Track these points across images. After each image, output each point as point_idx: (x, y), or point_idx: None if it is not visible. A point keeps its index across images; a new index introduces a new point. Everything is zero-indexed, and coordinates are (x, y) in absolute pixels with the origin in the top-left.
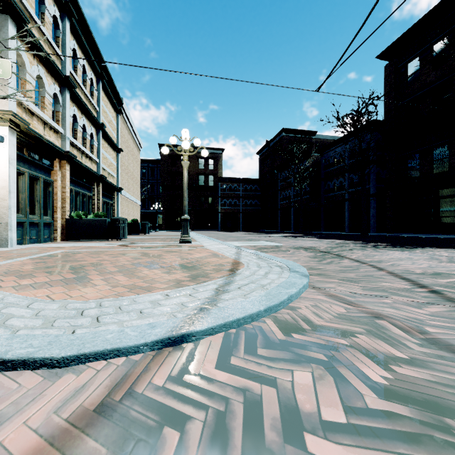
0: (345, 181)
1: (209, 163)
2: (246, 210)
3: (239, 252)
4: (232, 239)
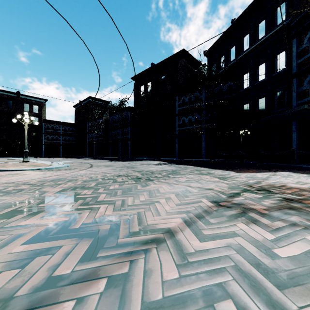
0: (119, 132)
1: (34, 108)
2: (65, 143)
3: (53, 163)
4: (52, 161)
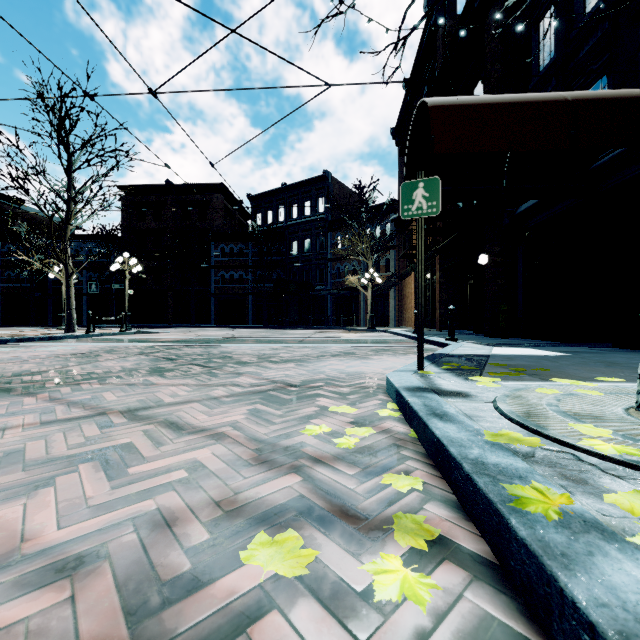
0: (82, 277)
1: None
2: None
3: None
4: None
